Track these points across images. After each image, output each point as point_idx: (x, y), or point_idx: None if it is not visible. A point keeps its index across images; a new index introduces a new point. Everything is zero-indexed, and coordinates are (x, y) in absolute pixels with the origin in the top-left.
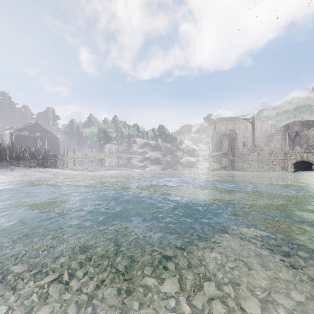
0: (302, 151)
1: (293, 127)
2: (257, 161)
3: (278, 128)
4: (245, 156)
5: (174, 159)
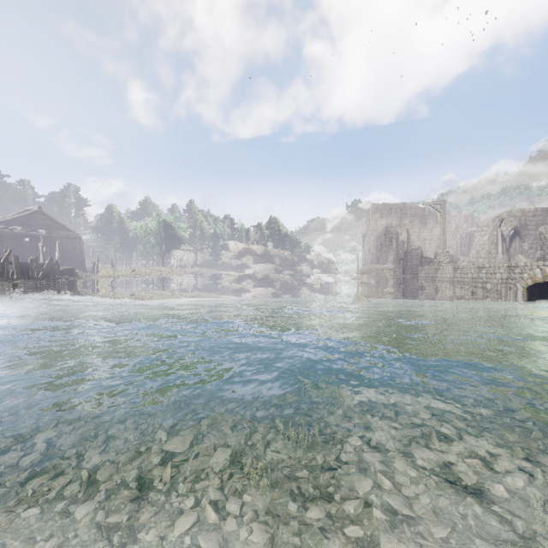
0: (546, 264)
1: (509, 220)
2: (452, 281)
3: (483, 223)
4: (429, 272)
5: (296, 278)
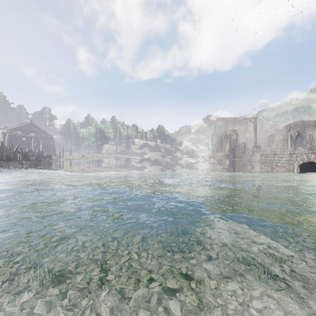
0: (309, 152)
1: (294, 127)
2: (260, 162)
3: (280, 129)
4: (247, 157)
5: (173, 160)
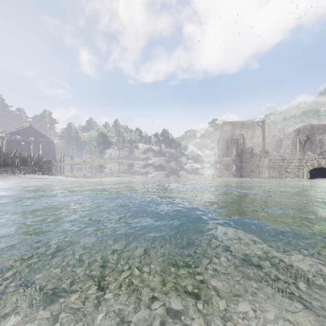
0: (320, 157)
1: (303, 131)
2: (268, 167)
3: (288, 133)
4: (255, 162)
5: (178, 165)
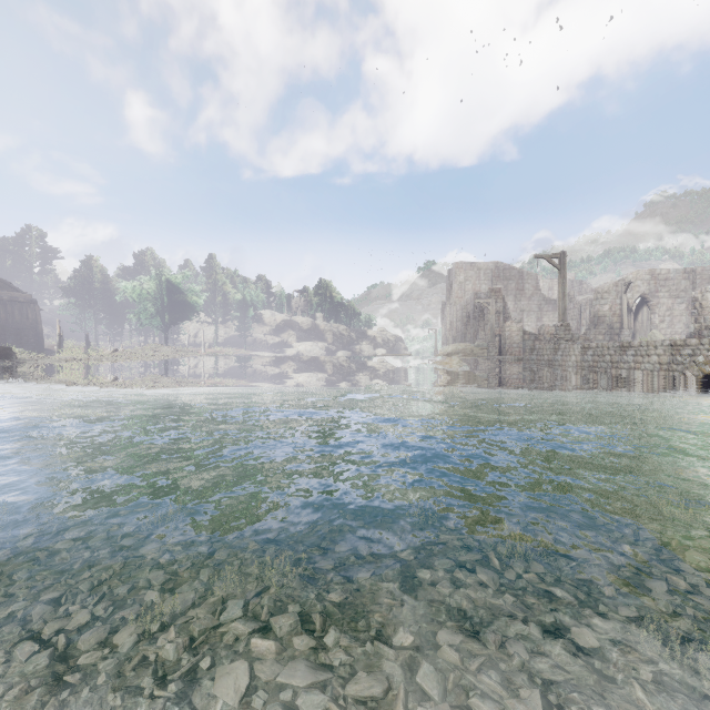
0: None
1: (635, 285)
2: (580, 367)
3: (603, 288)
4: (543, 353)
5: (355, 360)
